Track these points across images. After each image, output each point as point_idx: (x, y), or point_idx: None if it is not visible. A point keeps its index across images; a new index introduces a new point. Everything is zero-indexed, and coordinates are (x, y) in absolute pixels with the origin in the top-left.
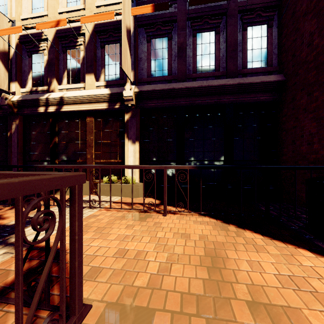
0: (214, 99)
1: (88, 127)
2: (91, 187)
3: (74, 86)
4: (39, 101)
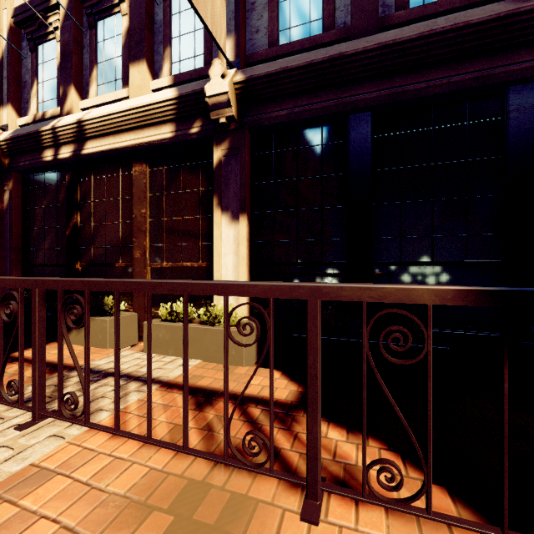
0: (472, 72)
1: (137, 187)
2: (142, 324)
3: (109, 98)
4: (42, 137)
